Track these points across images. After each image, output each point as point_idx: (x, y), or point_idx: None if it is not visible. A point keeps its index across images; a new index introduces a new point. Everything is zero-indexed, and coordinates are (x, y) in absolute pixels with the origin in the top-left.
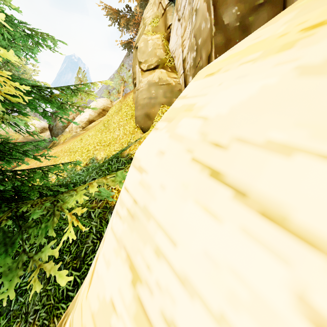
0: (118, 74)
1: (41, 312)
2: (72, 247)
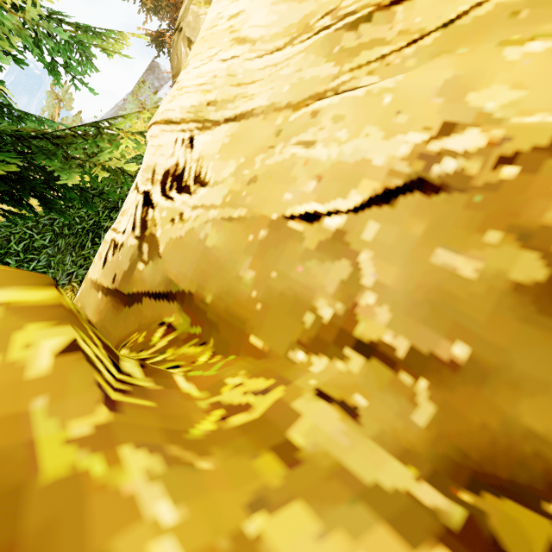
0: (134, 97)
1: (78, 272)
2: (113, 214)
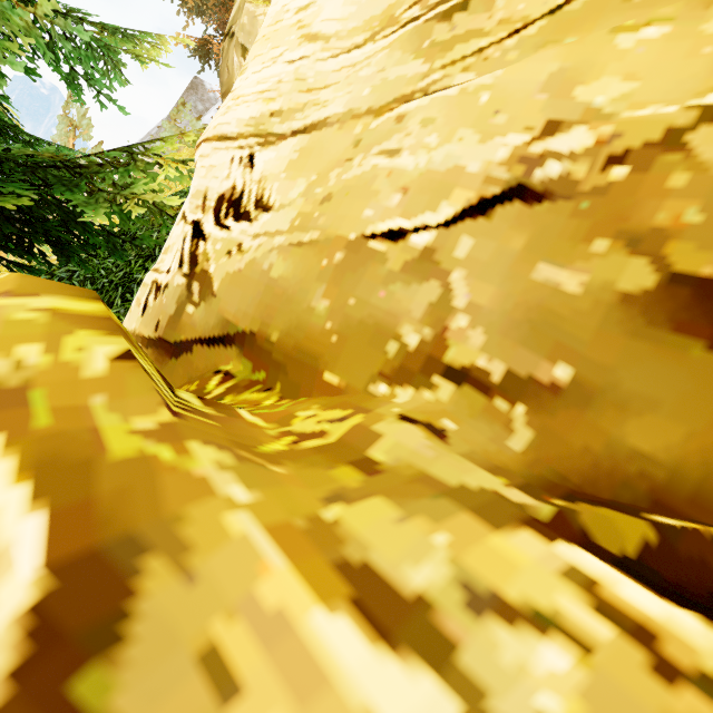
0: (171, 123)
1: None
2: (148, 264)
